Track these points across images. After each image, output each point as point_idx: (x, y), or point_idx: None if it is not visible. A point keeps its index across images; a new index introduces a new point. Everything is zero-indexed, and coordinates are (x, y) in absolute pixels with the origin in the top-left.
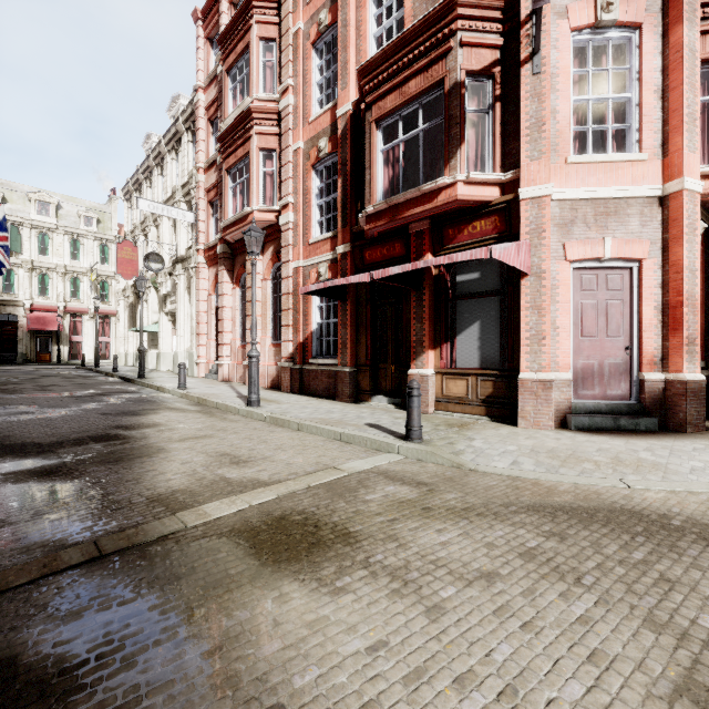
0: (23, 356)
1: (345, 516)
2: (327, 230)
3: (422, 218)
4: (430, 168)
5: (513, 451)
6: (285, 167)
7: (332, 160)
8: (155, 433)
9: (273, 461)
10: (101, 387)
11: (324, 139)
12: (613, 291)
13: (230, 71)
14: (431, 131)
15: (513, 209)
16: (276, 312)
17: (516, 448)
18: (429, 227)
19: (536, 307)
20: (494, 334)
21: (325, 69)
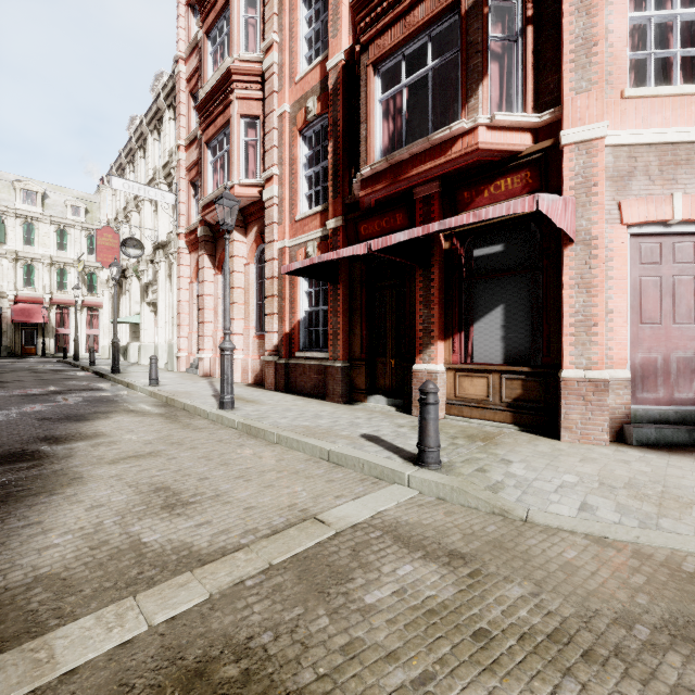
0: (7, 348)
1: (325, 667)
2: (316, 205)
3: (430, 179)
4: (440, 117)
5: (574, 484)
6: (269, 135)
7: (322, 123)
8: (86, 449)
9: (226, 502)
10: (65, 383)
11: (312, 98)
12: (682, 265)
13: (210, 33)
14: (442, 71)
15: (551, 160)
16: (260, 300)
17: (577, 478)
18: (438, 190)
19: (584, 284)
20: (523, 320)
21: (313, 20)
